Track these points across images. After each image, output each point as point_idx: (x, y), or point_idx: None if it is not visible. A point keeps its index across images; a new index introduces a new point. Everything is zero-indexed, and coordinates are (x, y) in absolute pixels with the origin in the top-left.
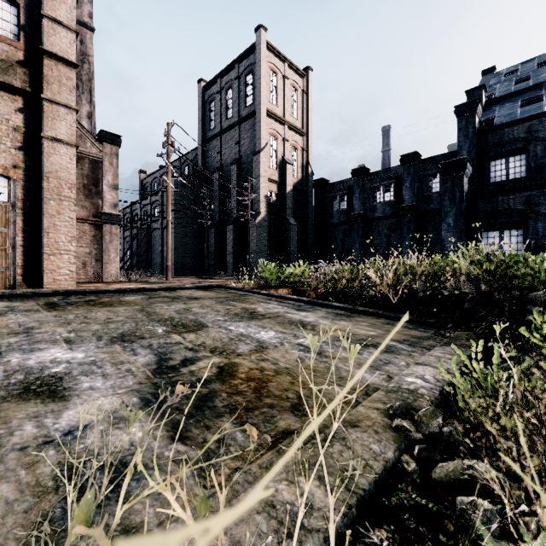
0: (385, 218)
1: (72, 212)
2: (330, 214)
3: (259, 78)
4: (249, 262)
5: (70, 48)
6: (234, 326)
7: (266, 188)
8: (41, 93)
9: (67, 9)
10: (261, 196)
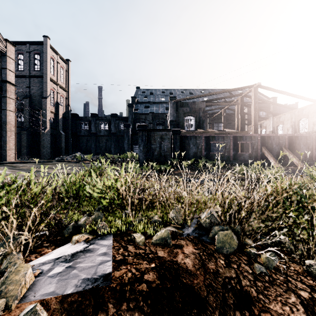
0: (104, 136)
1: (14, 135)
2: (80, 130)
3: (46, 61)
4: (41, 152)
5: (13, 79)
6: None
7: (50, 116)
8: (2, 93)
9: (12, 66)
10: (47, 120)
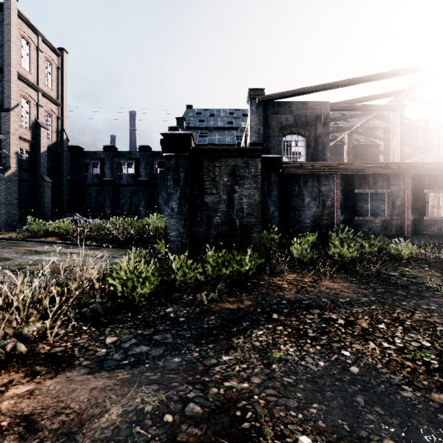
0: (128, 185)
1: None
2: (85, 176)
3: (9, 40)
4: None
5: None
6: (30, 257)
7: (17, 145)
8: None
9: None
10: (11, 152)
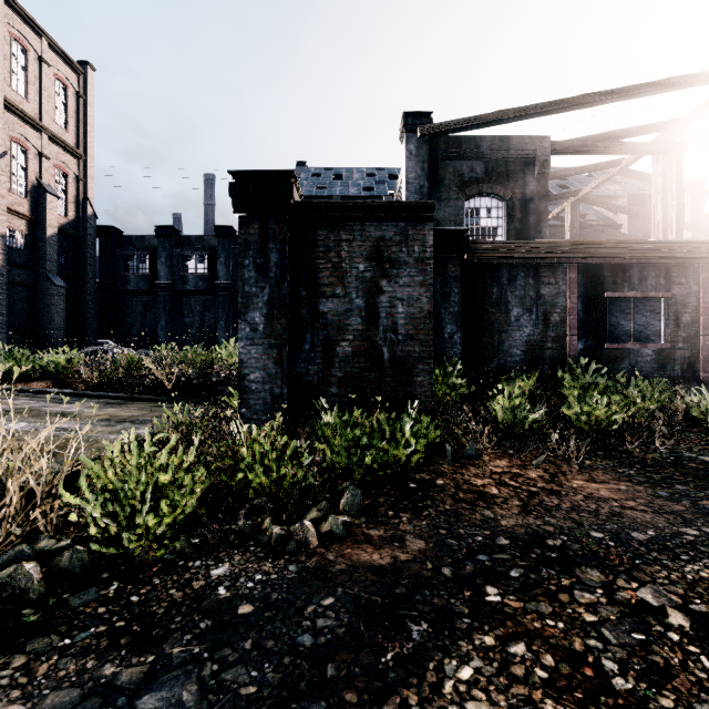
0: (198, 293)
1: None
2: (125, 278)
3: None
4: None
5: None
6: None
7: (4, 223)
8: None
9: None
10: None
